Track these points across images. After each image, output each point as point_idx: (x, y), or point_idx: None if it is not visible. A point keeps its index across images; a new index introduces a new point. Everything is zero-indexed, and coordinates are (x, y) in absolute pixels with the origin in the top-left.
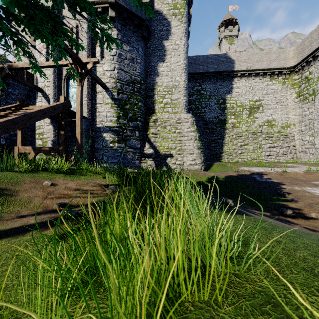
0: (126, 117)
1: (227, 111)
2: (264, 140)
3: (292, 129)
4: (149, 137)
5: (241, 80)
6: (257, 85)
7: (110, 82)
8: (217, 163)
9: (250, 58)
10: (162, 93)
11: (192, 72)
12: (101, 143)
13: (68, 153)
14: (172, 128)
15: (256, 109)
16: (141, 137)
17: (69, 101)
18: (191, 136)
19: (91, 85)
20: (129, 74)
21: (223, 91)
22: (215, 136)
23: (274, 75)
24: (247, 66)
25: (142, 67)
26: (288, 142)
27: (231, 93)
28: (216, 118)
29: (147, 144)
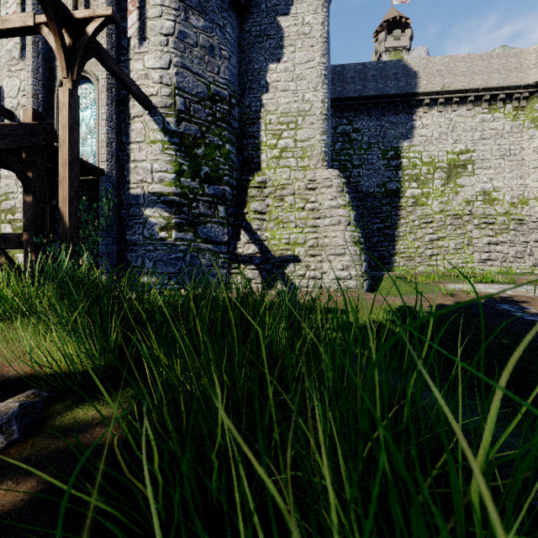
0: (196, 174)
1: (402, 173)
2: (477, 230)
3: (533, 209)
4: (248, 219)
5: (431, 112)
6: (463, 121)
7: (161, 94)
8: (391, 276)
9: (449, 68)
10: (276, 127)
11: (334, 96)
12: (140, 231)
13: (44, 251)
14: (298, 201)
15: (461, 170)
16: (231, 220)
17: (49, 123)
18: (339, 217)
19: (117, 101)
20: (204, 80)
21: (394, 134)
22: (379, 222)
23: (497, 101)
24: (443, 83)
25: (234, 68)
26: (526, 234)
27: (411, 138)
28: (381, 188)
29: (243, 235)
